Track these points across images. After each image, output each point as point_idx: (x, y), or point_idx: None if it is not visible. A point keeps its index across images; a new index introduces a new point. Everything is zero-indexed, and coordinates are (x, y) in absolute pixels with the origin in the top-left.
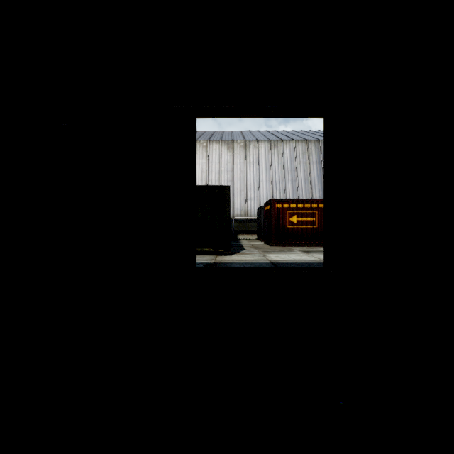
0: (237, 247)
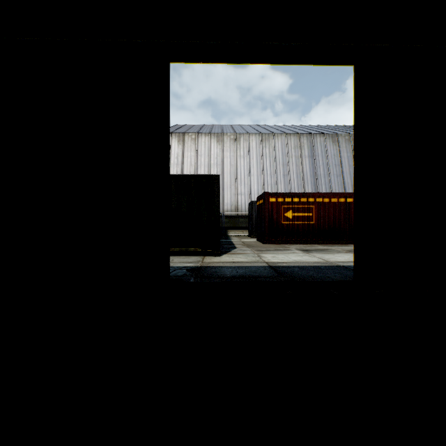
0: (227, 245)
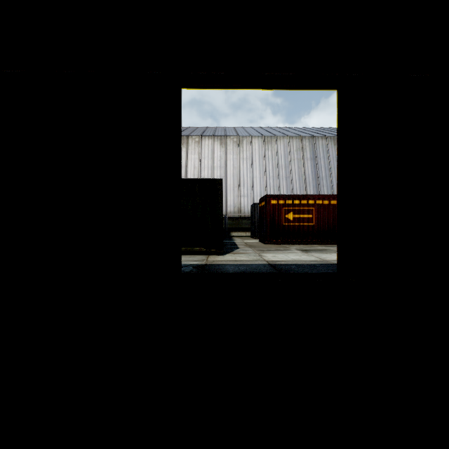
0: (230, 245)
